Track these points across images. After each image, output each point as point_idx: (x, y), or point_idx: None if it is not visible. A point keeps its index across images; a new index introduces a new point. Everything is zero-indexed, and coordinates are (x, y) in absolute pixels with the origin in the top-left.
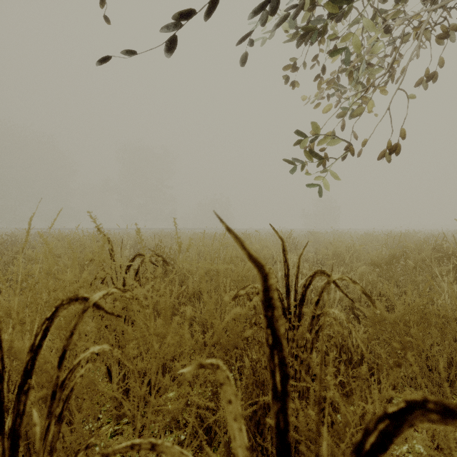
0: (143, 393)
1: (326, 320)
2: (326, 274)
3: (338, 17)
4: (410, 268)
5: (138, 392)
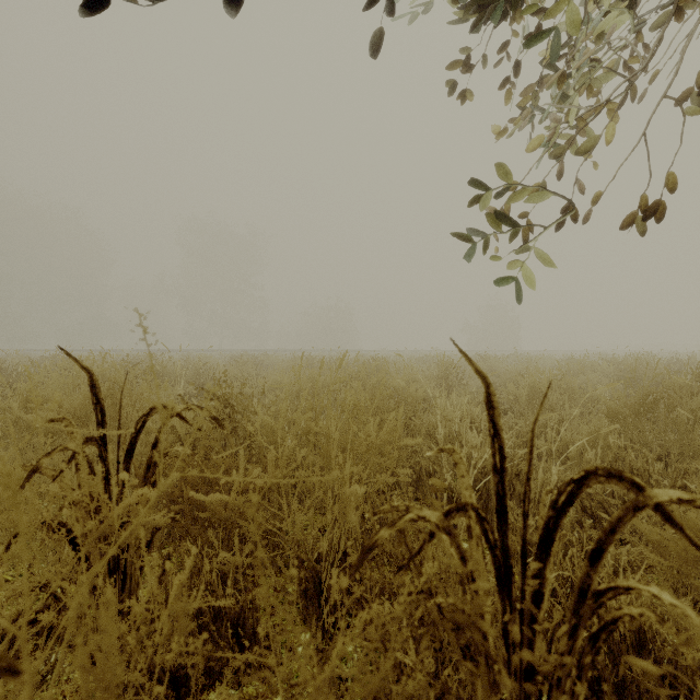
0: None
1: (628, 613)
2: (629, 482)
3: None
4: (680, 422)
5: None
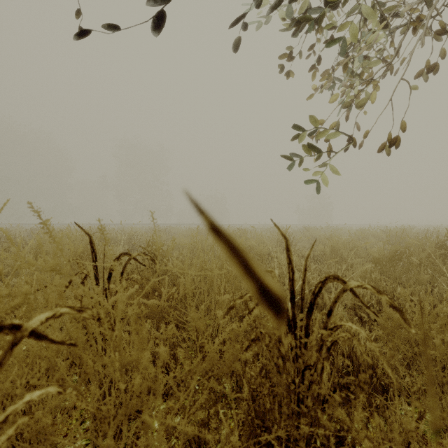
0: (107, 447)
1: (341, 335)
2: (341, 280)
3: (338, 3)
4: (414, 265)
5: (101, 445)
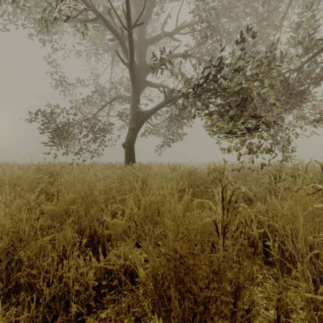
0: None
1: None
2: None
3: None
4: None
5: None
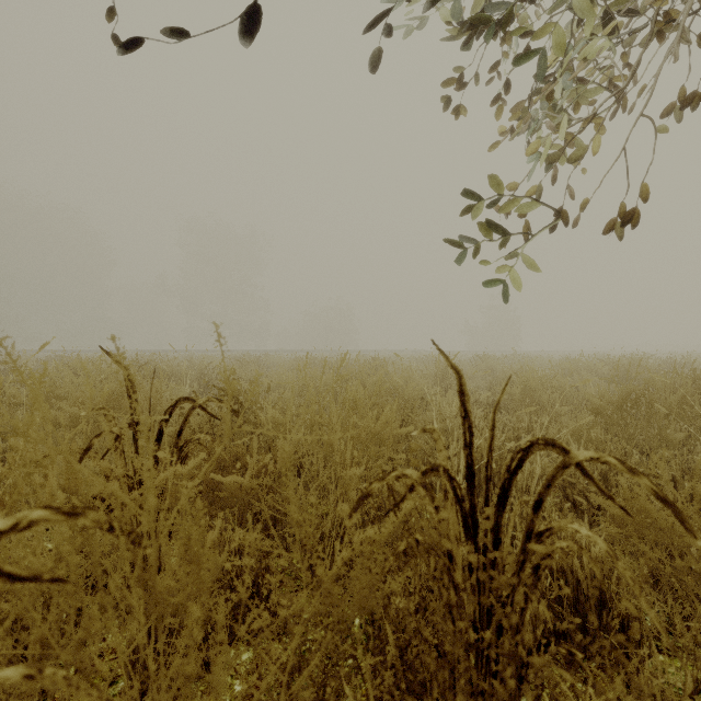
0: None
1: (559, 546)
2: (559, 448)
3: None
4: (658, 417)
5: None
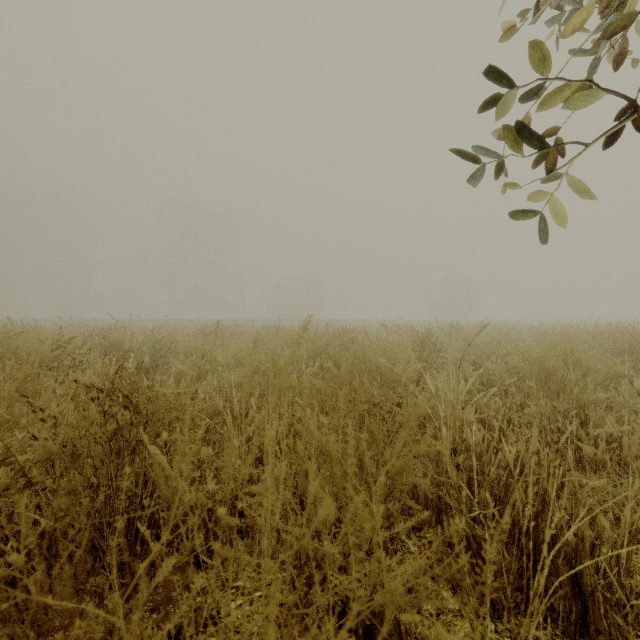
0: None
1: None
2: None
3: None
4: None
5: None
